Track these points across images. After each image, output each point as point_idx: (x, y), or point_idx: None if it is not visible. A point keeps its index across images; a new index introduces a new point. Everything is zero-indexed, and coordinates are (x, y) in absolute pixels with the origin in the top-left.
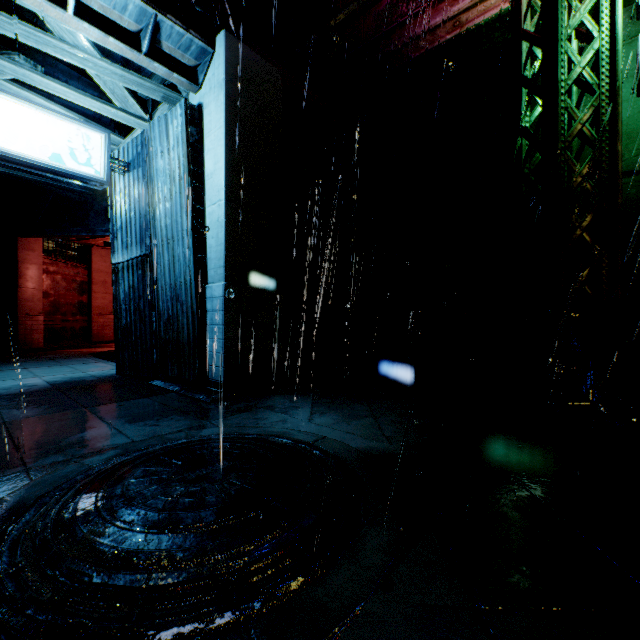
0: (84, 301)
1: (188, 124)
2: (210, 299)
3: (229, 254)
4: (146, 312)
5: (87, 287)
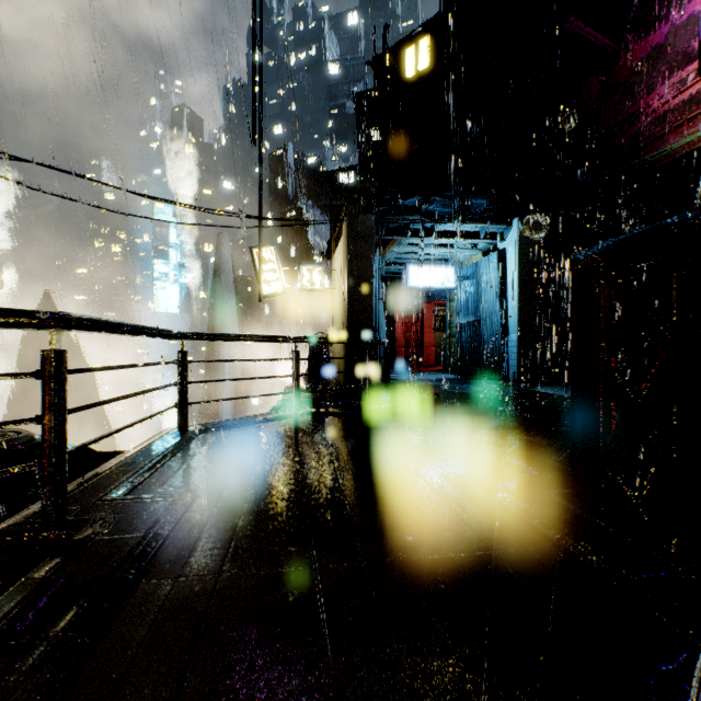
0: (419, 339)
1: (499, 262)
2: (510, 342)
3: (519, 321)
4: (477, 347)
5: (420, 330)
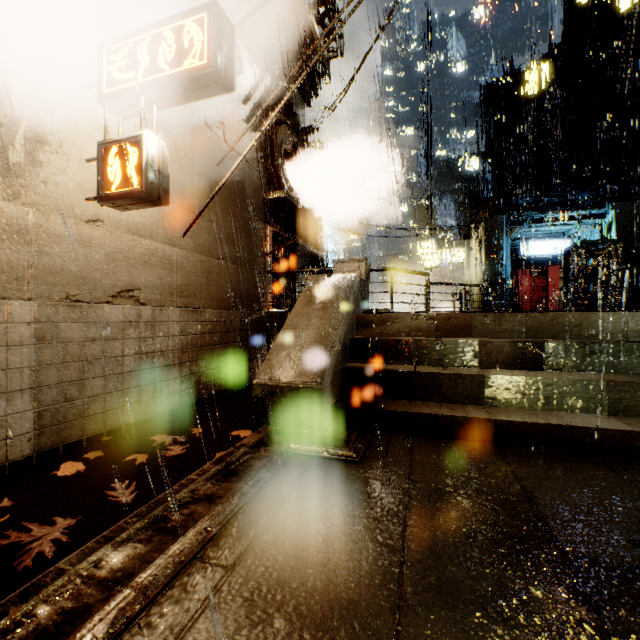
0: (543, 296)
1: (601, 234)
2: None
3: None
4: None
5: (545, 288)
